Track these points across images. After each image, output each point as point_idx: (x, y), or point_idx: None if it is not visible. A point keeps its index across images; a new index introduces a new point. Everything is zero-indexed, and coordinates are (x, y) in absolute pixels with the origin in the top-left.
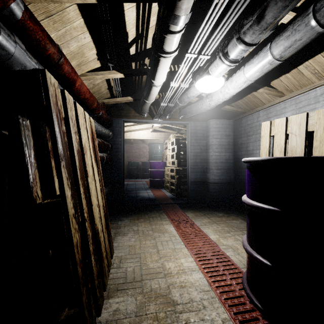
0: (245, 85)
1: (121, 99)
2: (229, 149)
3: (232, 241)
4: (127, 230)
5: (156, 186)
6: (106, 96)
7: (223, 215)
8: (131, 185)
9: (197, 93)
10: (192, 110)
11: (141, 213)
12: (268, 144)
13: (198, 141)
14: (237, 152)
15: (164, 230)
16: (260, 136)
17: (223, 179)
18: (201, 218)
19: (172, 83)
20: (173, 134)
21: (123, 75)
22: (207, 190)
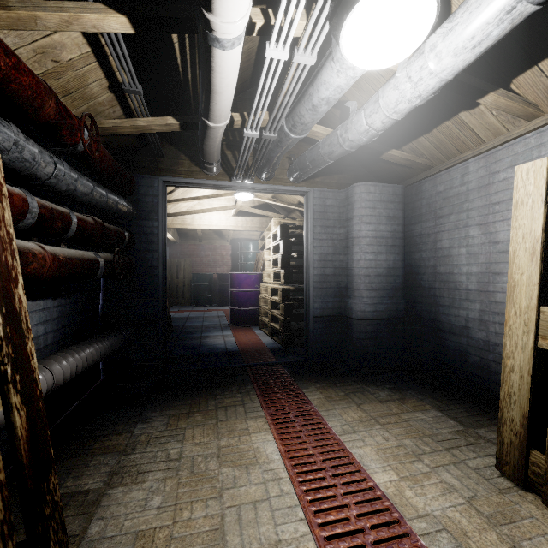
0: (500, 30)
1: (150, 121)
2: (395, 246)
3: (438, 495)
4: (151, 459)
5: (242, 322)
6: (110, 114)
7: (388, 396)
8: (194, 320)
9: (340, 87)
10: (320, 153)
11: (200, 396)
12: (541, 224)
13: (329, 230)
14: (412, 254)
15: (251, 455)
16: (471, 217)
17: (383, 312)
18: (342, 407)
19: (270, 46)
20: (277, 219)
21: (129, 24)
22: (349, 333)
